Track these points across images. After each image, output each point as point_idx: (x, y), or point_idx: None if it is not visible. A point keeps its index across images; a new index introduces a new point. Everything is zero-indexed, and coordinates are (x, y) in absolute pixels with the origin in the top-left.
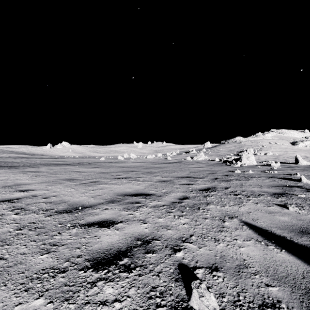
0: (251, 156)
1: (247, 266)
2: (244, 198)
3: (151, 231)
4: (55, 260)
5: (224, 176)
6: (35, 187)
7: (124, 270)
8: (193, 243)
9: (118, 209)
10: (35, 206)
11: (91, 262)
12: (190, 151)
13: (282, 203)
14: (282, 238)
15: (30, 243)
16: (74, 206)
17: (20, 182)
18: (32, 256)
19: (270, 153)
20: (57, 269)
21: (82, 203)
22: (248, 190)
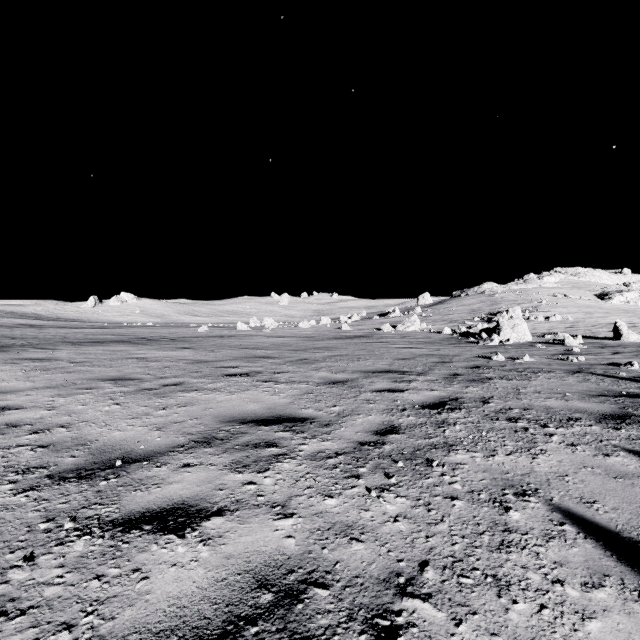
0: (521, 324)
1: None
2: (537, 431)
3: (305, 547)
4: None
5: (471, 368)
6: (24, 401)
7: None
8: (435, 602)
9: (220, 464)
10: (2, 456)
11: None
12: (388, 313)
13: (635, 444)
14: None
15: None
16: (104, 457)
17: None
18: None
19: (557, 317)
20: None
21: (127, 447)
22: (537, 405)
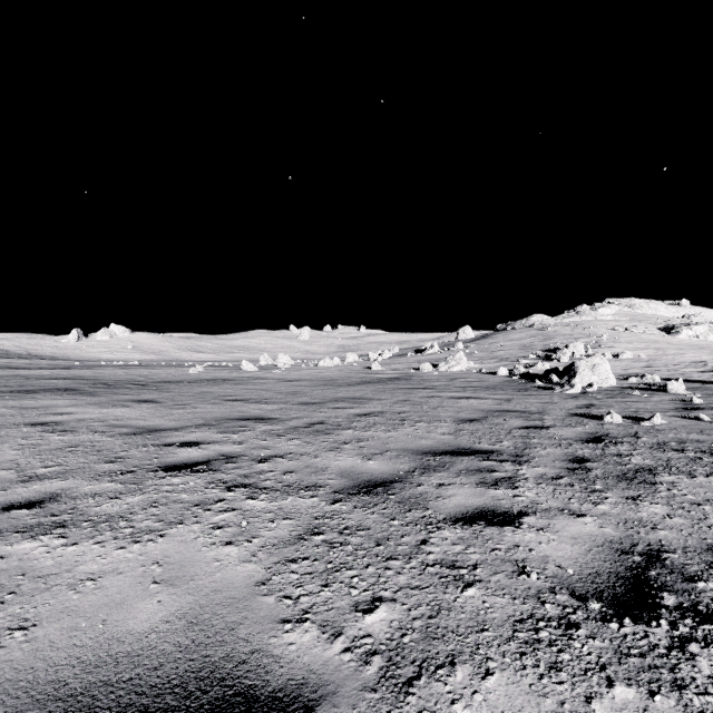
0: (602, 363)
1: None
2: None
3: None
4: None
5: (591, 442)
6: None
7: None
8: None
9: None
10: None
11: None
12: (425, 349)
13: None
14: None
15: None
16: None
17: None
18: None
19: (627, 354)
20: None
21: None
22: None
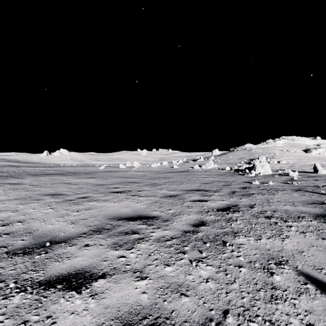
0: (266, 165)
1: None
2: (282, 224)
3: (153, 300)
4: None
5: (242, 188)
6: (1, 207)
7: None
8: None
9: (105, 245)
10: None
11: None
12: (197, 159)
13: None
14: None
15: None
16: (40, 240)
17: None
18: None
19: (284, 161)
20: None
21: (54, 234)
22: (280, 209)
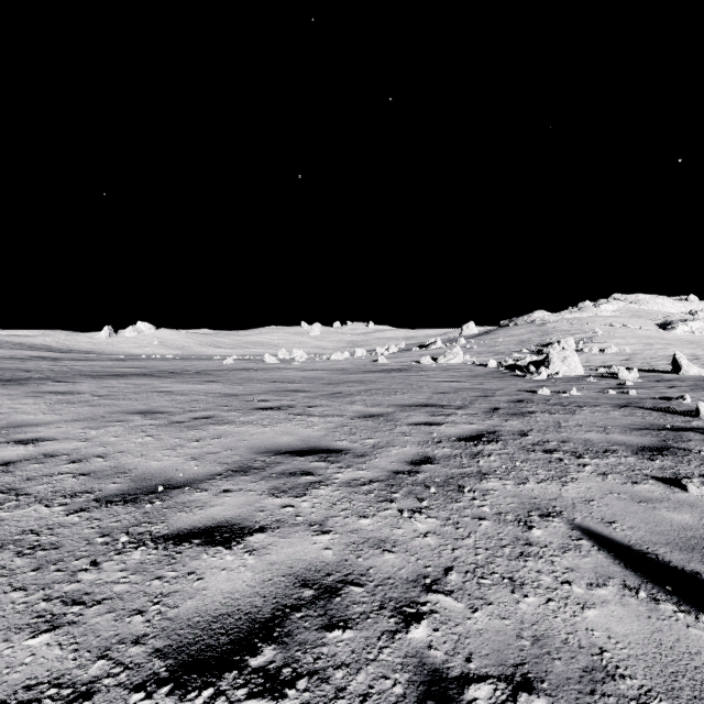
0: (572, 356)
1: (613, 673)
2: (572, 461)
3: (341, 556)
4: (70, 653)
5: (513, 402)
6: (56, 433)
7: (263, 689)
8: (456, 596)
9: (258, 490)
10: (47, 483)
11: (171, 660)
12: (429, 344)
13: (666, 473)
14: (691, 576)
15: (10, 597)
16: (146, 484)
17: (22, 419)
18: (5, 642)
19: (613, 349)
20: (68, 686)
21: (166, 475)
22: (576, 438)
